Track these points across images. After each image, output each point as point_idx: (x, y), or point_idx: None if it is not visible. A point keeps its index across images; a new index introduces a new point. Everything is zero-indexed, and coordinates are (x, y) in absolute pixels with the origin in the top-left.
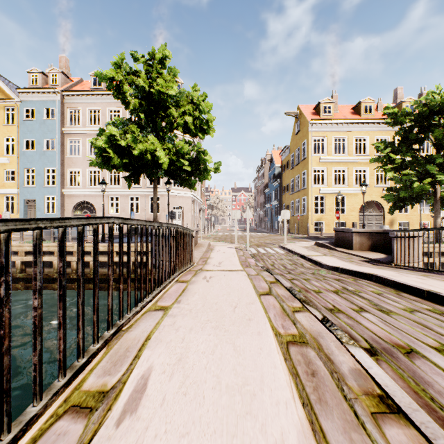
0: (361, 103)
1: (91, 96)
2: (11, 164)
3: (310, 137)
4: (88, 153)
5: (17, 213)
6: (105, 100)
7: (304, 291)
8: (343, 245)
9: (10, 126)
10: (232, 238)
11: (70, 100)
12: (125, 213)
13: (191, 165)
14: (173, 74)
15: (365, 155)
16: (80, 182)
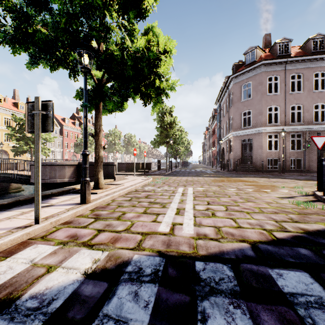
0: None
1: None
2: None
3: None
4: None
5: None
6: None
7: None
8: None
9: None
10: None
11: None
12: None
13: None
14: None
15: None
16: None
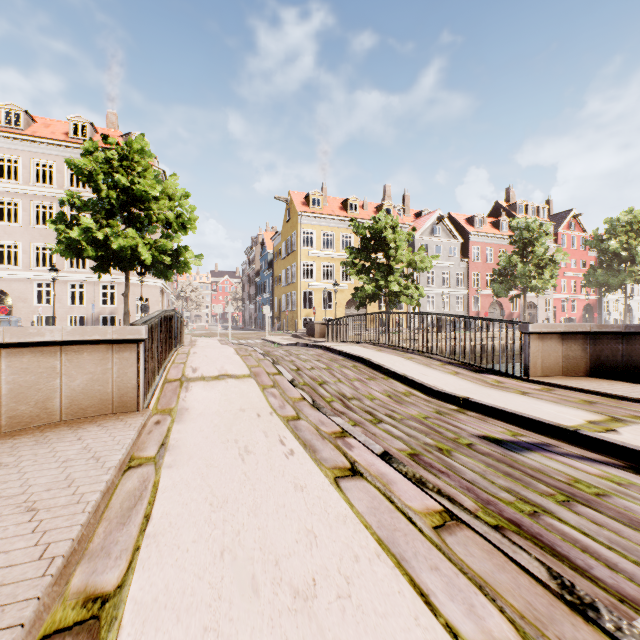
0: (348, 200)
1: (4, 138)
2: None
3: (299, 228)
4: None
5: None
6: (29, 147)
7: None
8: (310, 335)
9: None
10: (214, 335)
11: None
12: (63, 305)
13: (171, 258)
14: (148, 157)
15: None
16: None
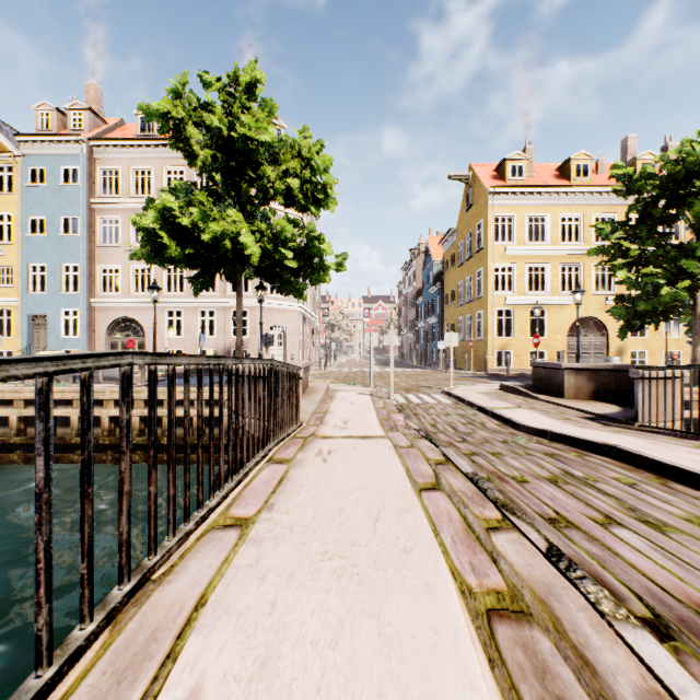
0: (570, 161)
1: (138, 147)
2: (7, 257)
3: (490, 214)
4: (132, 240)
5: (17, 336)
6: (160, 154)
7: (496, 480)
8: (548, 389)
9: (6, 196)
10: (365, 378)
11: (103, 155)
12: (193, 336)
13: (297, 259)
14: (269, 110)
15: (577, 243)
16: (120, 286)
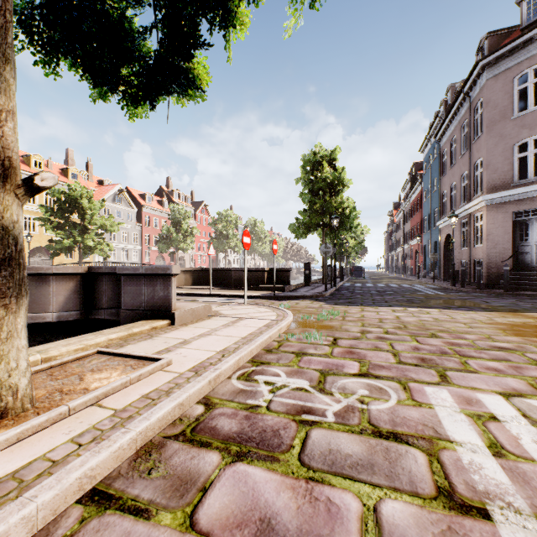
0: (31, 156)
1: None
2: None
3: None
4: None
5: None
6: None
7: None
8: None
9: None
10: None
11: None
12: None
13: None
14: None
15: (35, 205)
16: None
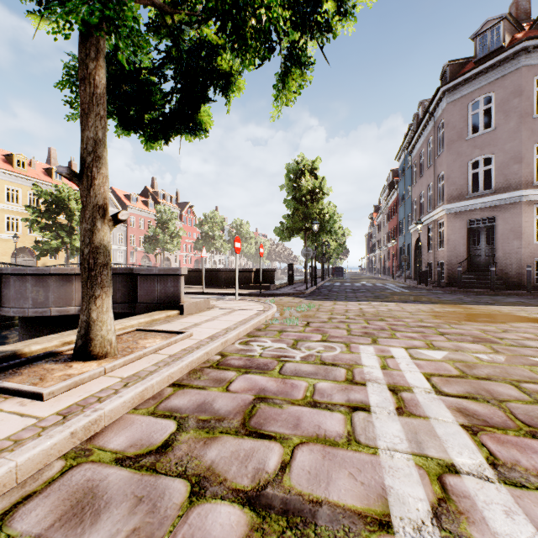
0: (14, 156)
1: None
2: None
3: None
4: None
5: None
6: None
7: None
8: None
9: None
10: None
11: None
12: None
13: None
14: None
15: (18, 205)
16: None
